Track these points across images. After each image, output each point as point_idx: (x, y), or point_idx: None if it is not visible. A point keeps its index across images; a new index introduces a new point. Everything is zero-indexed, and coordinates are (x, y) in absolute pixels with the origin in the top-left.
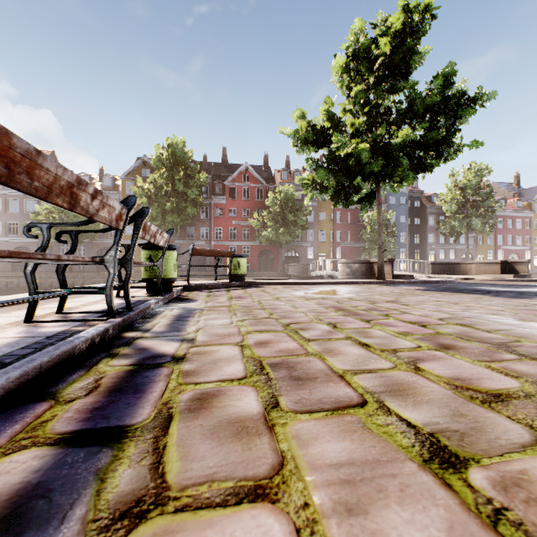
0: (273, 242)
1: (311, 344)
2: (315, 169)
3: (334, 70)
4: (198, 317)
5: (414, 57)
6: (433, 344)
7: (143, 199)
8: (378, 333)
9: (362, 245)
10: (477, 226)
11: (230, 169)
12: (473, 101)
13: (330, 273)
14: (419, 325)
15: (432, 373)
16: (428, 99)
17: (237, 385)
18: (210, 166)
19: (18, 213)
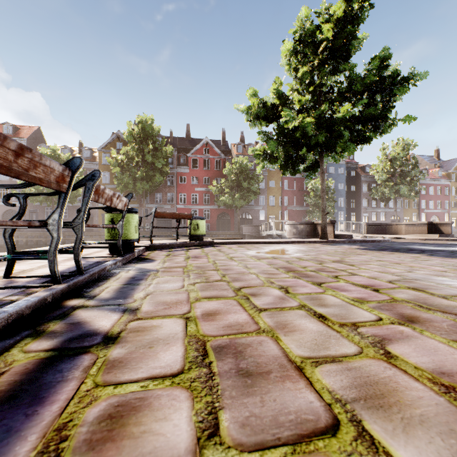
0: (230, 206)
1: (263, 315)
2: (266, 141)
3: (283, 54)
4: (151, 280)
5: (353, 42)
6: (394, 315)
7: (116, 168)
8: (332, 300)
9: (306, 208)
10: (404, 193)
11: (193, 143)
12: (407, 80)
13: (279, 233)
14: (372, 289)
15: (408, 363)
16: (366, 78)
17: (169, 387)
18: (175, 140)
19: (8, 180)
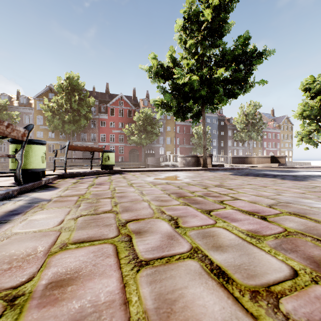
0: (138, 144)
1: (141, 279)
2: (163, 93)
3: (175, 28)
4: (29, 214)
5: (225, 26)
6: (305, 261)
7: (48, 113)
8: (227, 236)
9: (191, 146)
10: (254, 137)
11: (111, 97)
12: (261, 54)
13: (173, 163)
14: (259, 216)
15: None
16: (234, 51)
17: None
18: (97, 94)
19: None
